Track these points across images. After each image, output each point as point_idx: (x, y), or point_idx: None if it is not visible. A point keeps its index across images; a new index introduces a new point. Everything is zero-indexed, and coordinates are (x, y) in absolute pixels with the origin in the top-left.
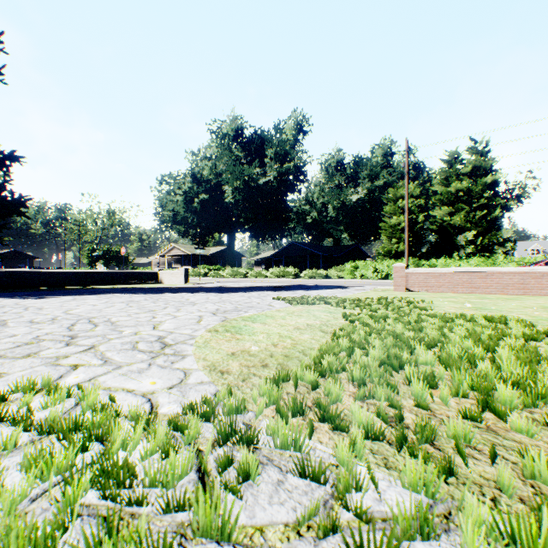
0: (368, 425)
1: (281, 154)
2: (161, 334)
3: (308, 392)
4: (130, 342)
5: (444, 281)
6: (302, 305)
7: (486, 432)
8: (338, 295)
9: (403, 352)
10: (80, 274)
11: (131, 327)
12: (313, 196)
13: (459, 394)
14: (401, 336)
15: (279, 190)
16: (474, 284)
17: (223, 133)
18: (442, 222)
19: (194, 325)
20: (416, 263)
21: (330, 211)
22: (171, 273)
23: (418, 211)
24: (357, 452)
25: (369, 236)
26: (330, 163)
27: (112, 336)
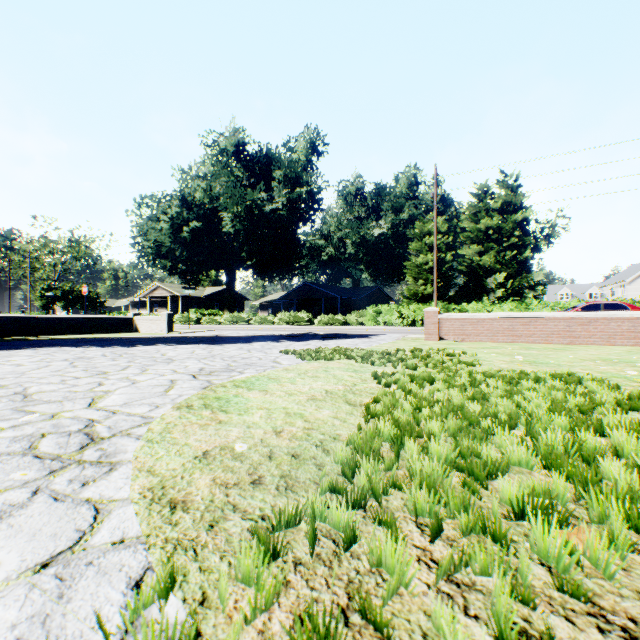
0: None
1: (291, 177)
2: (95, 416)
3: (338, 556)
4: (29, 437)
5: (483, 328)
6: (318, 360)
7: None
8: (362, 347)
9: (481, 444)
10: (21, 320)
11: (52, 404)
12: (330, 229)
13: (618, 545)
14: (466, 413)
15: (289, 220)
16: (516, 332)
17: (221, 148)
18: (471, 262)
19: (158, 398)
20: (446, 307)
21: (349, 246)
22: (151, 319)
23: (446, 249)
24: None
25: (393, 277)
26: (349, 191)
27: (6, 424)
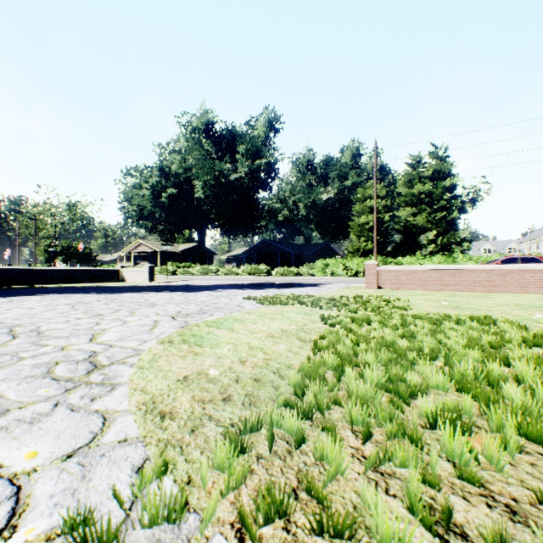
0: None
1: (252, 151)
2: (96, 349)
3: (290, 453)
4: (46, 364)
5: (415, 278)
6: (275, 305)
7: None
8: (312, 294)
9: (407, 371)
10: (29, 271)
11: (61, 339)
12: (285, 194)
13: (509, 447)
14: (396, 347)
15: (251, 187)
16: (443, 282)
17: (193, 126)
18: (406, 222)
19: (145, 334)
20: (384, 261)
21: (302, 209)
22: (135, 271)
23: (384, 211)
24: None
25: (338, 235)
26: (301, 162)
27: (26, 354)
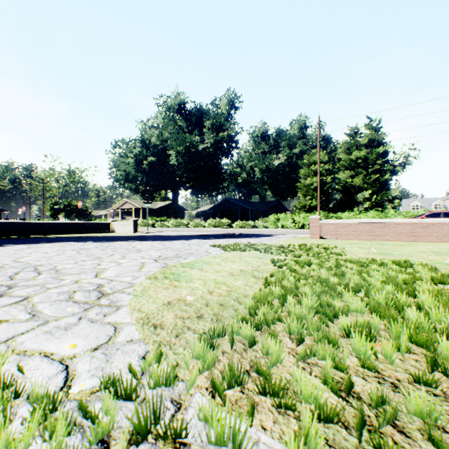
0: (317, 400)
1: (217, 125)
2: (101, 282)
3: (245, 350)
4: (67, 292)
5: (351, 230)
6: (235, 251)
7: (447, 402)
8: (265, 242)
9: (334, 299)
10: (40, 224)
11: (74, 275)
12: (243, 161)
13: (401, 349)
14: (328, 283)
15: (215, 155)
16: (375, 233)
17: (169, 106)
18: (345, 183)
19: (136, 272)
20: (326, 215)
21: (257, 173)
22: (123, 224)
23: (326, 174)
24: (311, 448)
25: (288, 194)
26: (257, 134)
27: (51, 285)
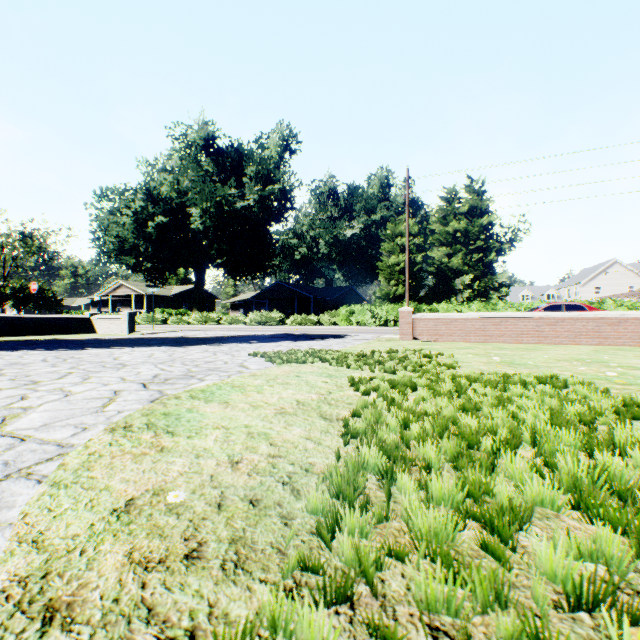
0: None
1: (263, 174)
2: None
3: None
4: None
5: (456, 328)
6: (290, 364)
7: None
8: (336, 348)
9: (492, 476)
10: None
11: None
12: (303, 228)
13: None
14: (464, 431)
15: (261, 218)
16: (488, 332)
17: (189, 140)
18: (440, 264)
19: (90, 416)
20: (417, 308)
21: (322, 246)
22: (109, 319)
23: (416, 250)
24: None
25: (365, 277)
26: (322, 191)
27: None
